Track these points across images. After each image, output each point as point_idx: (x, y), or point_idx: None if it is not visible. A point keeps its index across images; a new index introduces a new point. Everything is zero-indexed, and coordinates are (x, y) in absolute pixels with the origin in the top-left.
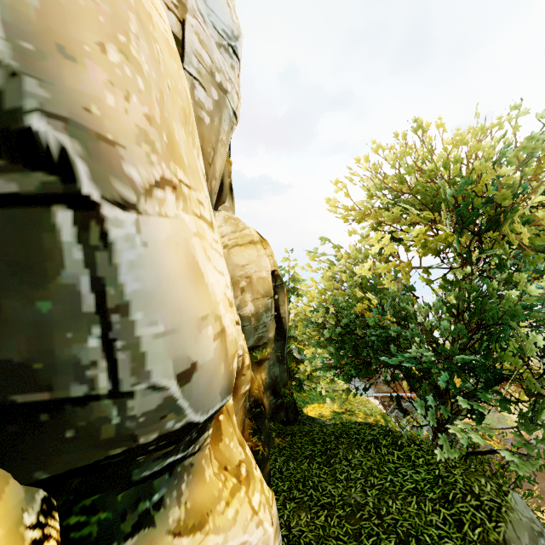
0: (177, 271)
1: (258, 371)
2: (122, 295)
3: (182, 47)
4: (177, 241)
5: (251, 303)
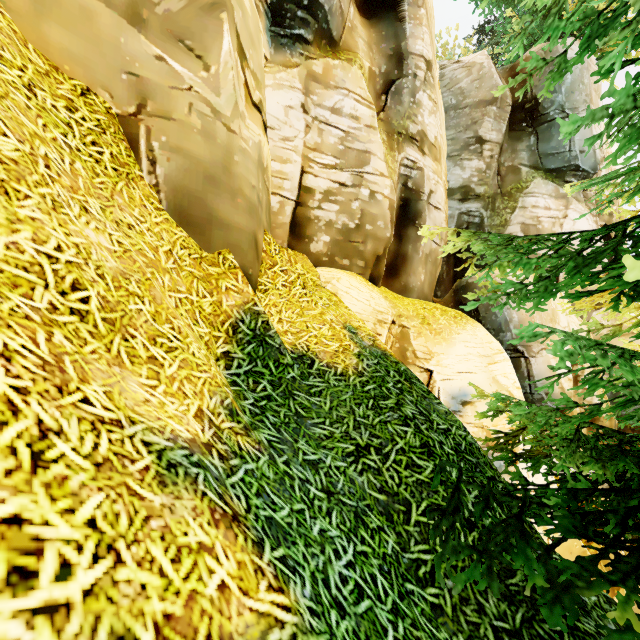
0: (545, 369)
1: None
2: (532, 374)
3: None
4: (545, 362)
5: None
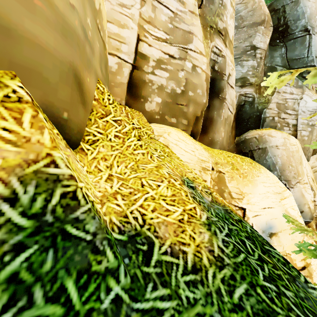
0: (299, 196)
1: None
2: None
3: (296, 125)
4: (299, 191)
5: None
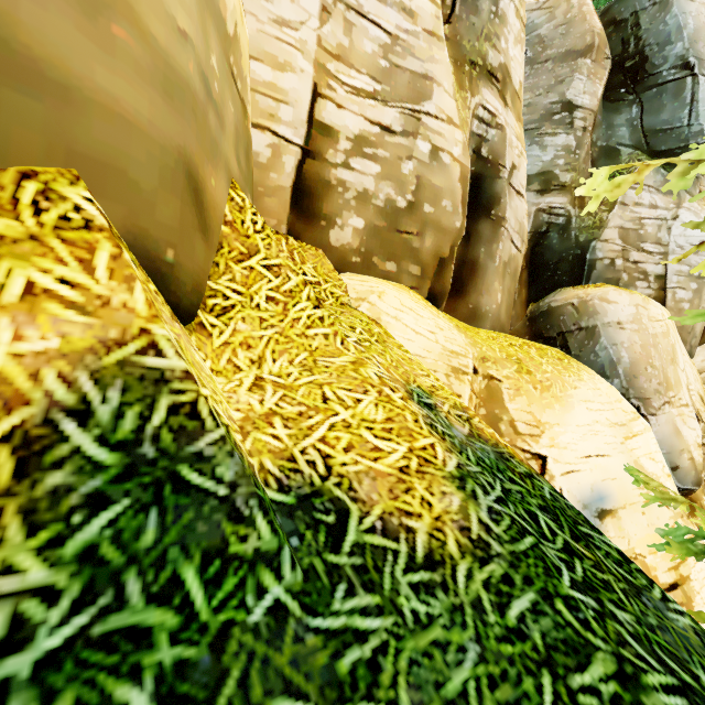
0: (669, 433)
1: None
2: None
3: (665, 278)
4: (669, 421)
5: None
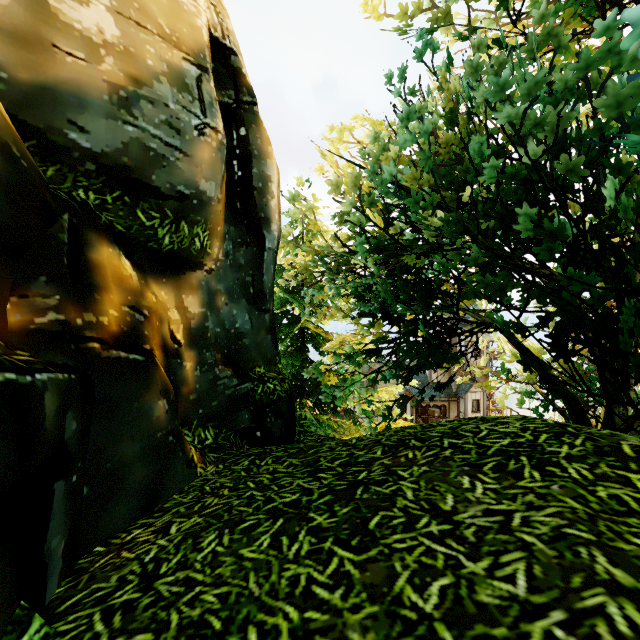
0: None
1: (165, 282)
2: None
3: None
4: None
5: (109, 15)
